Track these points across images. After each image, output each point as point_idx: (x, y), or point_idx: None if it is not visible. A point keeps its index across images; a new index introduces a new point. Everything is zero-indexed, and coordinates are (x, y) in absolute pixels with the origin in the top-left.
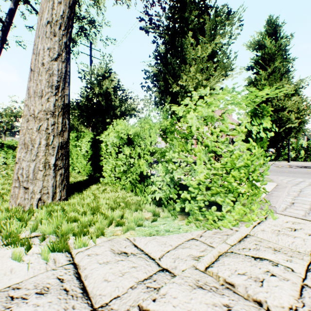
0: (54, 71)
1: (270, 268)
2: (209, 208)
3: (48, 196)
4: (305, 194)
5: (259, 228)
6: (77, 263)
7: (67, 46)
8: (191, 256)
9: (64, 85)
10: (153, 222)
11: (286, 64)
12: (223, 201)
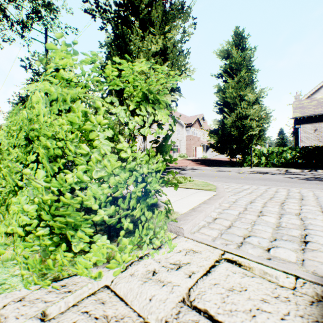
0: None
1: None
2: (105, 234)
3: None
4: (237, 205)
5: (135, 268)
6: None
7: None
8: None
9: None
10: None
11: (250, 74)
12: (73, 235)
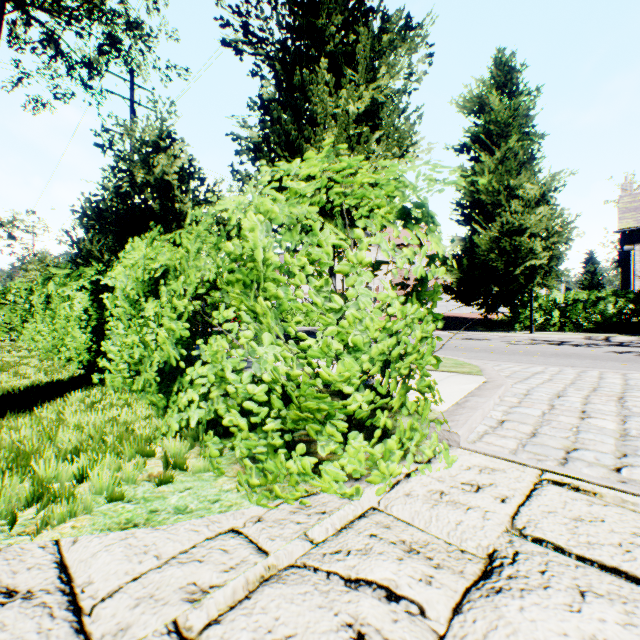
0: None
1: (374, 612)
2: None
3: None
4: (533, 400)
5: (405, 488)
6: None
7: None
8: (188, 588)
9: None
10: (161, 487)
11: (528, 144)
12: (319, 430)
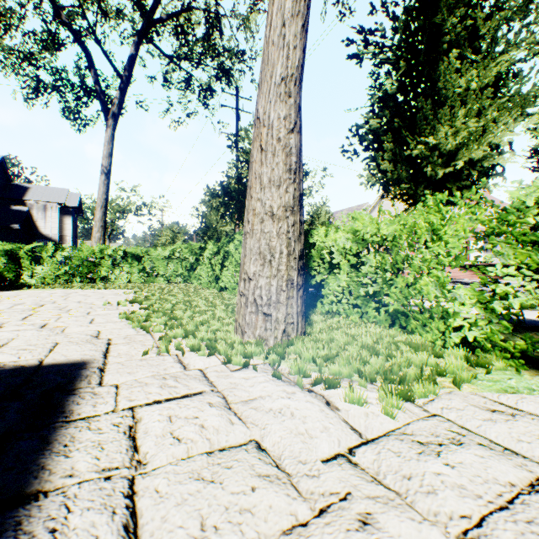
0: (291, 147)
1: None
2: None
3: (291, 327)
4: None
5: None
6: (446, 416)
7: (300, 109)
8: None
9: (299, 166)
10: (487, 375)
11: None
12: None
